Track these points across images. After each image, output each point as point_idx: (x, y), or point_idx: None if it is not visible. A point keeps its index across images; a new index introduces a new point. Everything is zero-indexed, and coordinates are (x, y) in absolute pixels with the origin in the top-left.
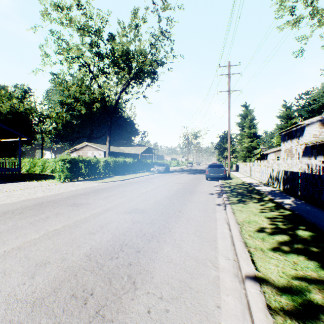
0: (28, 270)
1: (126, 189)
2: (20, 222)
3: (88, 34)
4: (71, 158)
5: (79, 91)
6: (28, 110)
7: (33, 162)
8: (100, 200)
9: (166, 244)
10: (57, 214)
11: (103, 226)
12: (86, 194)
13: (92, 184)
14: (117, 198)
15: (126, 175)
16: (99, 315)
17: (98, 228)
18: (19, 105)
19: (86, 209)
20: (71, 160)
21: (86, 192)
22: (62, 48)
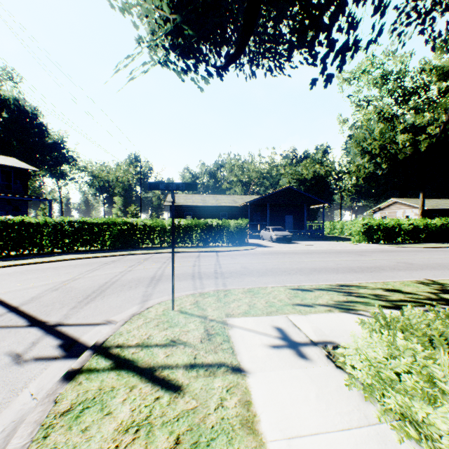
0: (335, 264)
1: (418, 253)
2: (329, 255)
3: (386, 82)
4: (364, 221)
5: (377, 146)
6: (327, 171)
7: (332, 225)
8: (381, 256)
9: (402, 272)
10: (348, 256)
11: (371, 263)
12: (372, 252)
13: (385, 247)
14: (398, 256)
15: (444, 244)
16: (355, 272)
17: (368, 263)
18: (320, 169)
19: (366, 257)
20: (364, 223)
21: (373, 250)
22: (358, 107)
